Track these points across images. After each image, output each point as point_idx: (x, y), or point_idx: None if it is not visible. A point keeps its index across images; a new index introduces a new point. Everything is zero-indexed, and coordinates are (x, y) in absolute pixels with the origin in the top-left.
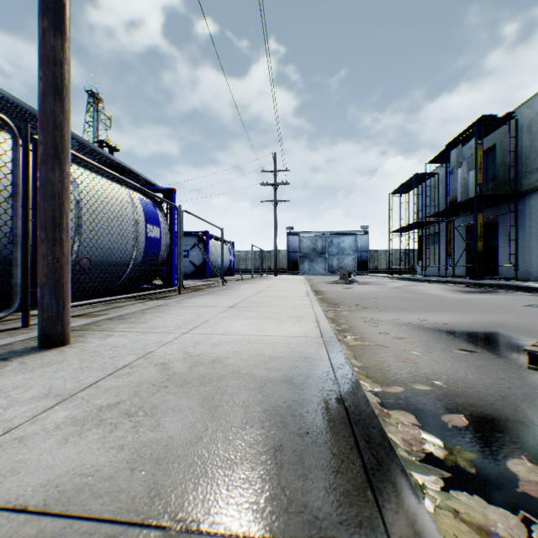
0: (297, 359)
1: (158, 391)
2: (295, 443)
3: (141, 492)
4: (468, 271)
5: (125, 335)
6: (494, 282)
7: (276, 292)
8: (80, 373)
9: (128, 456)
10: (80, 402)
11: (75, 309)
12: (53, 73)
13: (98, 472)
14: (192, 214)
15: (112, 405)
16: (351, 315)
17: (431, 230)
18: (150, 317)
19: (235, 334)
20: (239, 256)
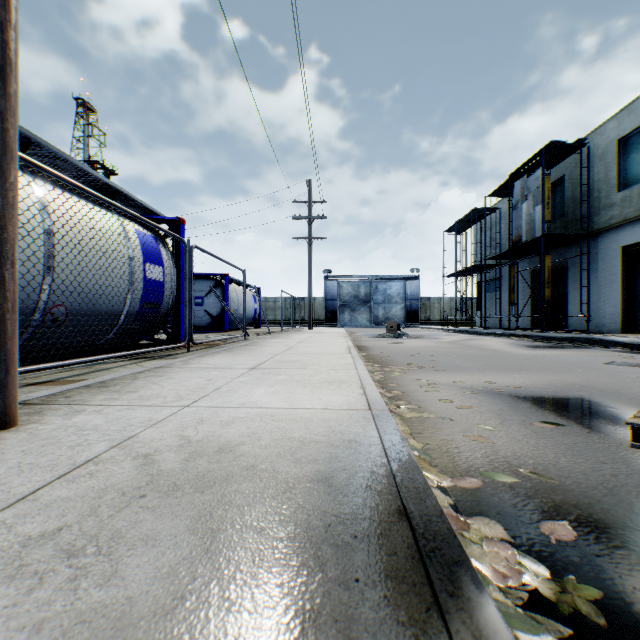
0: (337, 444)
1: (129, 504)
2: (337, 602)
3: None
4: (534, 322)
5: (102, 411)
6: (564, 335)
7: (311, 349)
8: (15, 475)
9: None
10: None
11: (43, 373)
12: None
13: None
14: (204, 251)
15: (47, 535)
16: (404, 377)
17: (492, 275)
18: (144, 383)
19: (255, 406)
20: (267, 305)
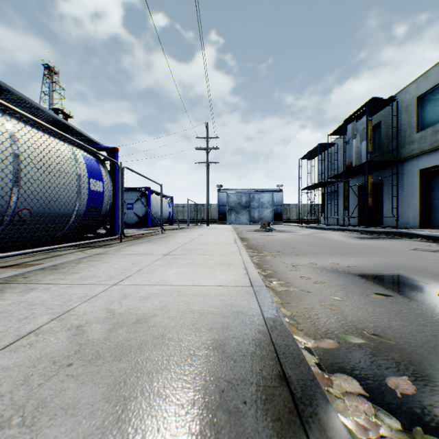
0: (228, 315)
1: (57, 373)
2: None
3: None
4: (360, 221)
5: (50, 289)
6: (381, 229)
7: (208, 240)
8: None
9: None
10: None
11: (11, 259)
12: None
13: None
14: (133, 171)
15: None
16: (274, 260)
17: (332, 189)
18: (85, 266)
19: (166, 284)
20: (178, 209)
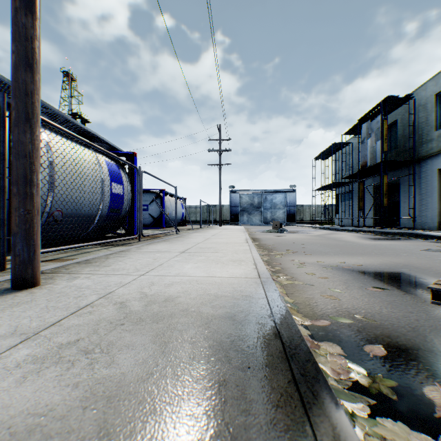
0: (238, 297)
1: (115, 328)
2: (238, 377)
3: (91, 432)
4: (376, 222)
5: (90, 277)
6: (397, 230)
7: (221, 240)
8: (45, 312)
9: (81, 393)
10: (42, 340)
11: (48, 255)
12: (24, 47)
13: (51, 411)
14: (150, 174)
15: (71, 343)
16: (283, 258)
17: (346, 189)
18: (113, 261)
19: (186, 275)
20: (190, 210)
